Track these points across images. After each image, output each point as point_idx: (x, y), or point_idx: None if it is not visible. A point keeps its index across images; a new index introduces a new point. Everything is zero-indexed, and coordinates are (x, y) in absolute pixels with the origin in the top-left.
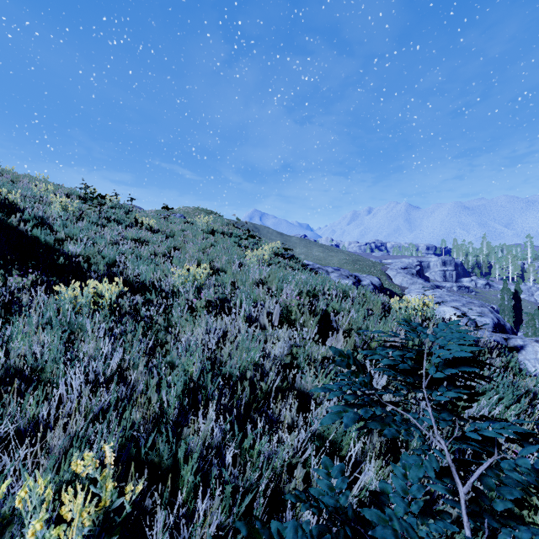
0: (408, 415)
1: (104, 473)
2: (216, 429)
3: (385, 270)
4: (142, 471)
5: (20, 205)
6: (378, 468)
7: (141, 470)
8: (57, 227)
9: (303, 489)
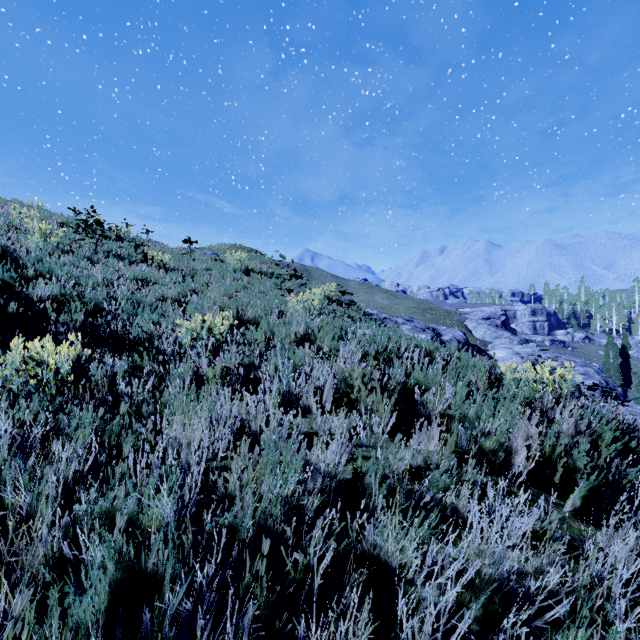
0: None
1: None
2: None
3: (463, 321)
4: None
5: None
6: None
7: None
8: (25, 262)
9: None
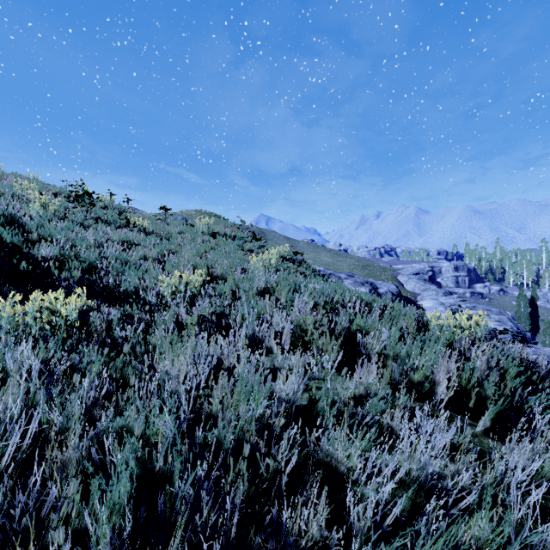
0: None
1: None
2: None
3: (396, 276)
4: None
5: None
6: None
7: None
8: (30, 227)
9: None
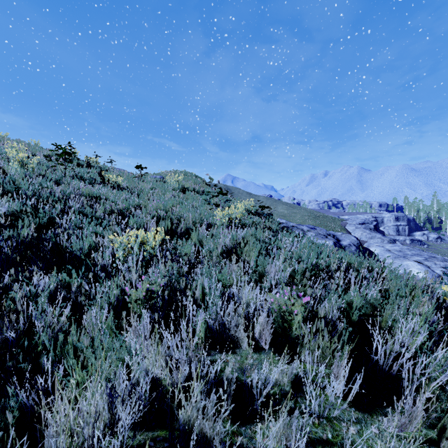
0: None
1: None
2: None
3: (344, 225)
4: None
5: None
6: None
7: None
8: None
9: None
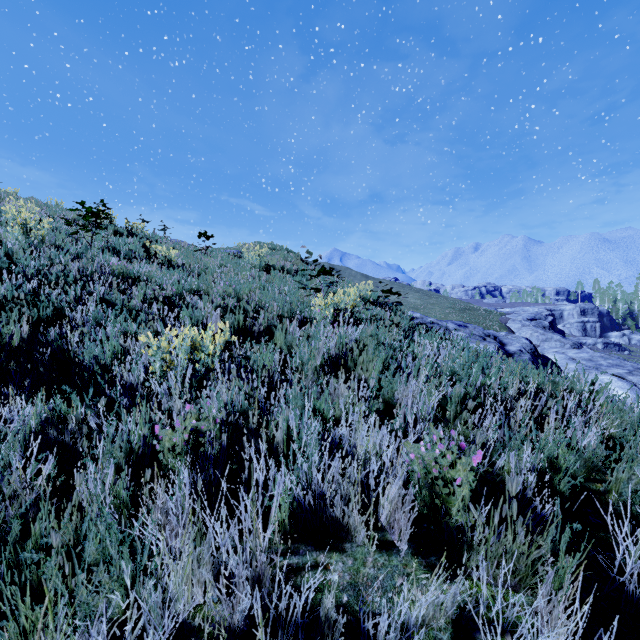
0: None
1: None
2: None
3: (505, 322)
4: None
5: None
6: None
7: None
8: None
9: None
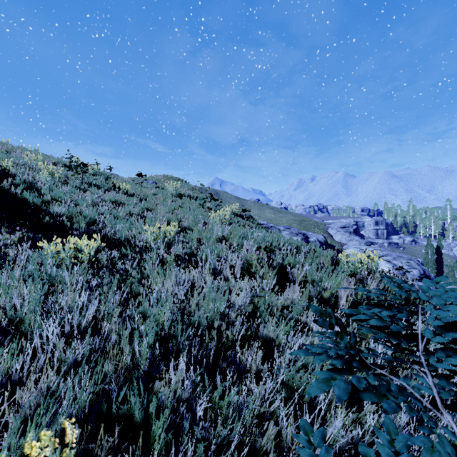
0: (403, 383)
1: (64, 455)
2: (186, 380)
3: (326, 229)
4: (114, 425)
5: (12, 172)
6: (345, 419)
7: (113, 424)
8: (44, 191)
9: (270, 437)
